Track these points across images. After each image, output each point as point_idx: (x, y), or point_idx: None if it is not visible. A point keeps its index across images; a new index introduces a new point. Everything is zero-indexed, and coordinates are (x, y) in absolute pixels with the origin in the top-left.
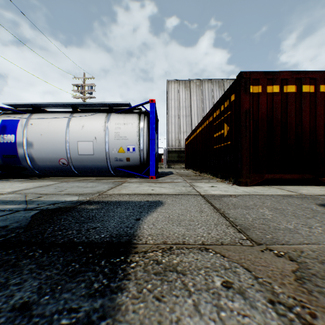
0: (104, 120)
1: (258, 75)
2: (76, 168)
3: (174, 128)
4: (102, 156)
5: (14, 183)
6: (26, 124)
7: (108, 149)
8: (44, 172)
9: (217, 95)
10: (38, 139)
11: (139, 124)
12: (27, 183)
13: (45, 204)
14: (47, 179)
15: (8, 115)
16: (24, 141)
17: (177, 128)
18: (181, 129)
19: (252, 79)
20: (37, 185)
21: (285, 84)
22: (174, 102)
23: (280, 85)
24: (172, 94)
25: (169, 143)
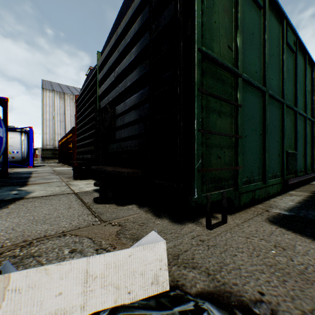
0: None
1: None
2: None
3: (49, 130)
4: None
5: None
6: None
7: None
8: None
9: None
10: None
11: (22, 139)
12: None
13: None
14: None
15: None
16: None
17: (52, 130)
18: (56, 131)
19: None
20: None
21: None
22: (49, 108)
23: None
24: (47, 101)
25: (44, 143)
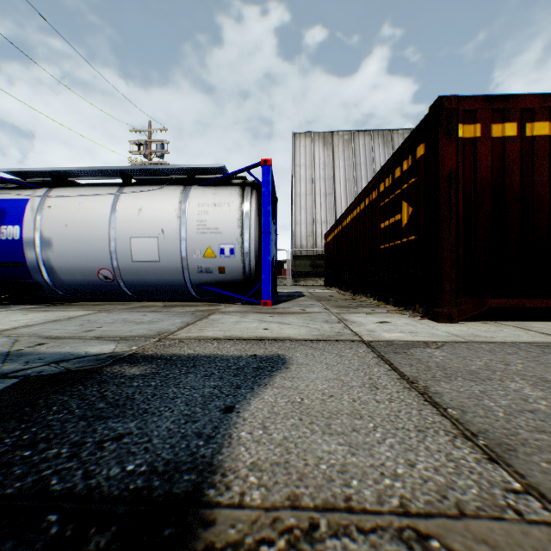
0: (179, 198)
1: (473, 104)
2: (129, 285)
3: (305, 216)
4: (174, 263)
5: (13, 314)
6: (40, 206)
7: (185, 250)
8: (73, 293)
9: (380, 158)
10: (61, 233)
11: (243, 205)
12: (36, 313)
13: (40, 363)
14: (77, 305)
15: (9, 191)
16: (36, 238)
17: (310, 216)
18: (316, 217)
19: (461, 112)
20: (52, 317)
21: (529, 120)
22: (305, 171)
23: (519, 121)
24: (301, 156)
25: (296, 243)
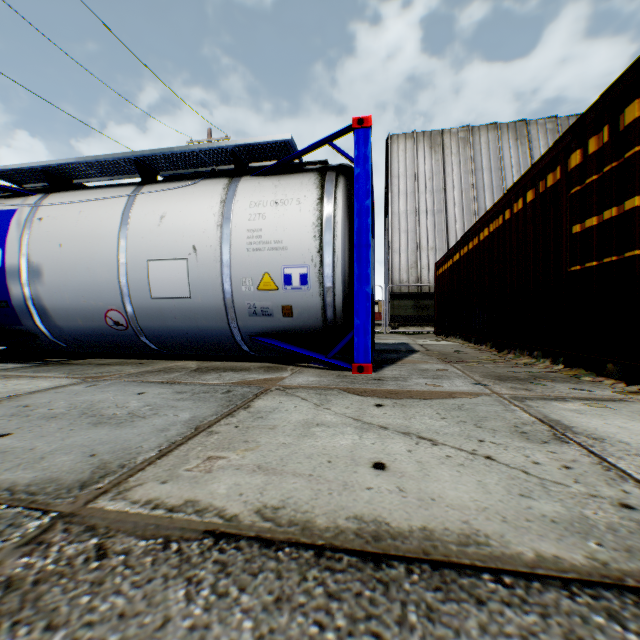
0: (221, 195)
1: None
2: (150, 335)
3: (405, 242)
4: (213, 301)
5: None
6: (29, 219)
7: (229, 279)
8: (79, 345)
9: (510, 159)
10: (53, 257)
11: (322, 201)
12: None
13: None
14: (74, 364)
15: None
16: (21, 265)
17: (412, 241)
18: (421, 242)
19: None
20: None
21: None
22: (405, 183)
23: None
24: (400, 164)
25: (393, 277)
